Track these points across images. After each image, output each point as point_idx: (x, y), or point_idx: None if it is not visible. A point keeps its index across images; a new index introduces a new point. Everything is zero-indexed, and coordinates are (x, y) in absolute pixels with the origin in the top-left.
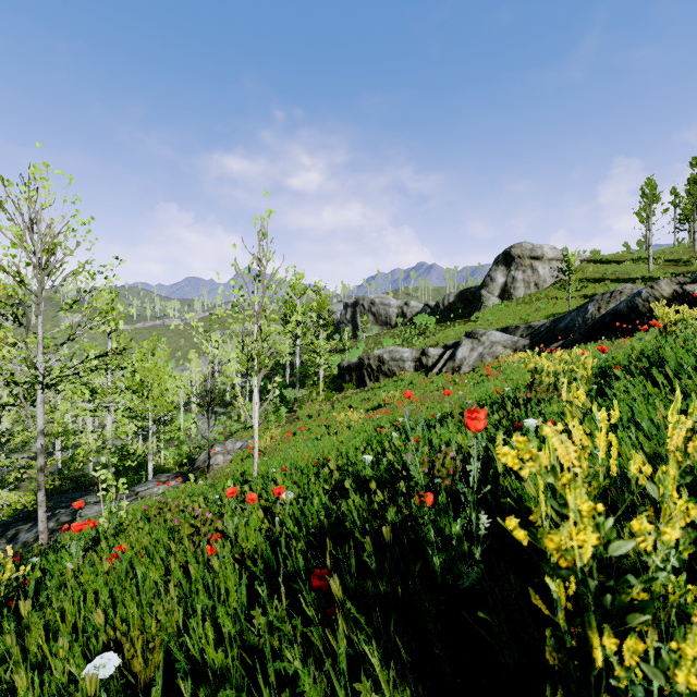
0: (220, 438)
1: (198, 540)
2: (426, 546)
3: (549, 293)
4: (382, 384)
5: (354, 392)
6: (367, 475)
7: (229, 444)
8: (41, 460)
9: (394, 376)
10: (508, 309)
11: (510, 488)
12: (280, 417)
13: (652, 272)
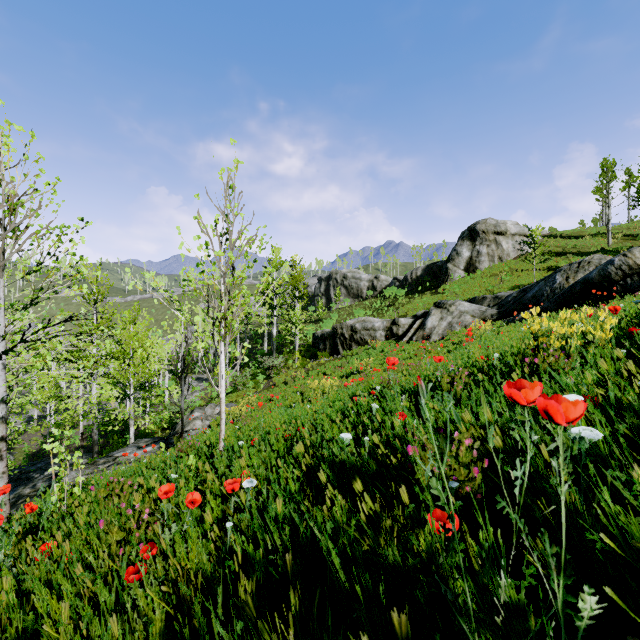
0: (201, 403)
1: (129, 548)
2: (457, 616)
3: (512, 266)
4: (355, 352)
5: (328, 360)
6: (346, 460)
7: (208, 410)
8: (3, 429)
9: (366, 344)
10: (473, 282)
11: (578, 505)
12: (257, 383)
13: (612, 246)
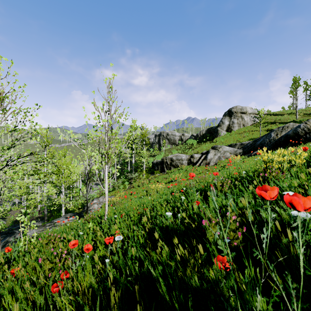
0: (97, 196)
1: (55, 273)
2: None
3: (249, 129)
4: (172, 171)
5: (159, 175)
6: (169, 226)
7: (100, 199)
8: None
9: (178, 167)
10: (230, 136)
11: (298, 254)
12: (125, 186)
13: (298, 119)
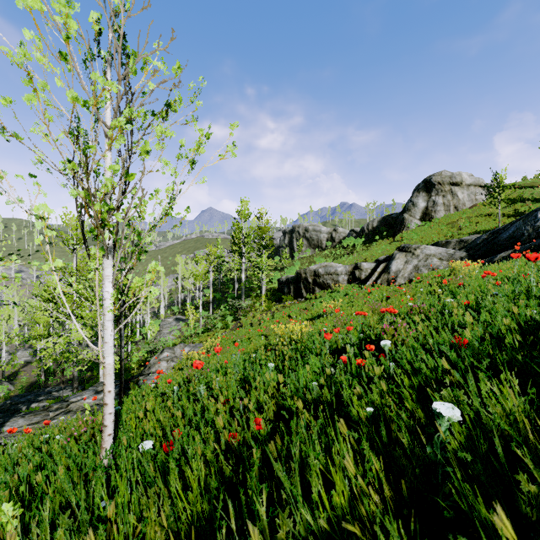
0: (176, 341)
1: None
2: None
3: (469, 214)
4: (318, 296)
5: (292, 303)
6: None
7: (177, 350)
8: None
9: (329, 288)
10: (430, 230)
11: None
12: (226, 324)
13: None
